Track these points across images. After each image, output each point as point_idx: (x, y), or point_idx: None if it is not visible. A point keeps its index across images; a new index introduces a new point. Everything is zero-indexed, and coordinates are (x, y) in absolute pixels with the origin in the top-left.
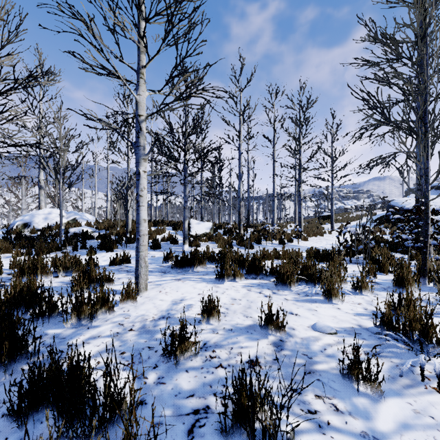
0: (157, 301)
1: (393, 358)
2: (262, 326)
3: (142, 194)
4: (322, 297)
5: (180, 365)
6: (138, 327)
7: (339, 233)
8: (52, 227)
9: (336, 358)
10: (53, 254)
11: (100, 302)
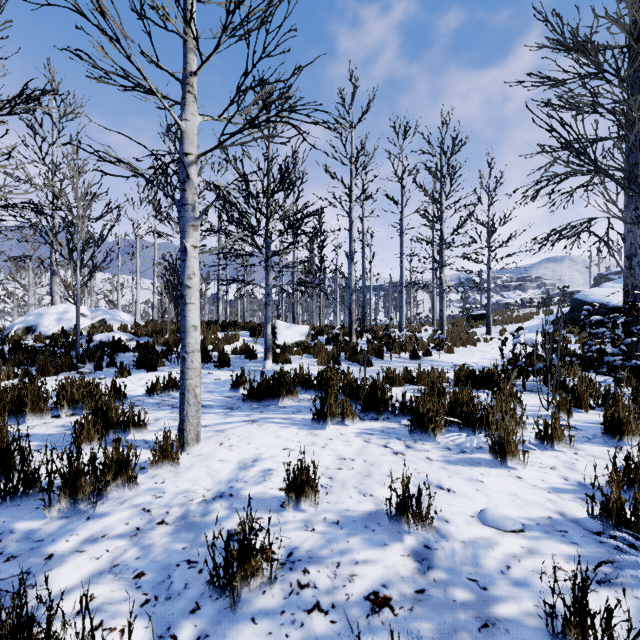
0: (214, 463)
1: (638, 589)
2: (393, 516)
3: (191, 283)
4: (489, 455)
5: (242, 605)
6: (175, 517)
7: (503, 342)
8: (69, 333)
9: (532, 589)
10: (64, 375)
11: (112, 470)
